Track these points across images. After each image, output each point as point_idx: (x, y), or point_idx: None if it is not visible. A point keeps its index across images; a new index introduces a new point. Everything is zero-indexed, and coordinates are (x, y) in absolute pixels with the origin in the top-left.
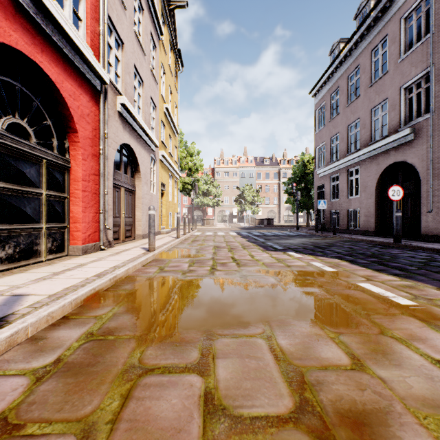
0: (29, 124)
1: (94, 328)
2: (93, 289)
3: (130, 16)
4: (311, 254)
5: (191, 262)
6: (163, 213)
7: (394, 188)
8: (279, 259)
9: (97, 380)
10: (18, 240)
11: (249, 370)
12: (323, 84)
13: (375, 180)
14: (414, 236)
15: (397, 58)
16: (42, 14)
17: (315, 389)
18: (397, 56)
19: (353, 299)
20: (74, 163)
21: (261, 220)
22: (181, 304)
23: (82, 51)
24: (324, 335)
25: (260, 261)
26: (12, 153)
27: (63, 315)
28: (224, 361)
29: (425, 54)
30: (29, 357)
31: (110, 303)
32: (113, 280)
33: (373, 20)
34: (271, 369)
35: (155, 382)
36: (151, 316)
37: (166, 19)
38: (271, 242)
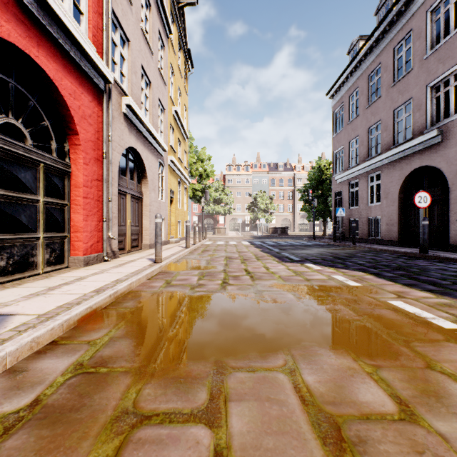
0: (28, 127)
1: (85, 357)
2: (90, 308)
3: (136, 12)
4: (331, 265)
5: (201, 275)
6: (172, 221)
7: (421, 194)
8: (297, 272)
9: (79, 433)
10: (12, 252)
11: (270, 420)
12: (341, 85)
13: (397, 186)
14: (441, 246)
15: (423, 55)
16: (38, 4)
17: (357, 450)
18: (422, 53)
19: (386, 321)
20: (75, 168)
21: (275, 228)
22: (188, 326)
23: (82, 46)
24: (358, 368)
25: (276, 274)
26: (4, 156)
27: (52, 339)
28: (239, 406)
29: (453, 49)
30: (2, 396)
31: (107, 324)
32: (114, 296)
33: (396, 14)
34: (298, 418)
35: (152, 437)
36: (153, 341)
37: (175, 17)
38: (287, 252)
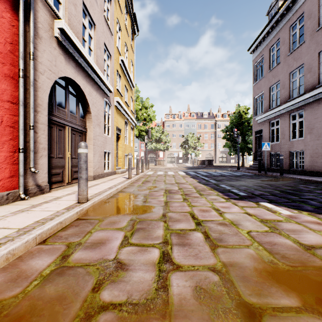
0: None
1: None
2: None
3: None
4: (297, 207)
5: (130, 228)
6: (120, 155)
7: None
8: (266, 221)
9: None
10: None
11: None
12: (262, 40)
13: None
14: None
15: None
16: None
17: None
18: None
19: None
20: None
21: (202, 161)
22: None
23: None
24: None
25: (241, 227)
26: None
27: None
28: None
29: None
30: None
31: None
32: None
33: None
34: None
35: None
36: None
37: None
38: (225, 184)
